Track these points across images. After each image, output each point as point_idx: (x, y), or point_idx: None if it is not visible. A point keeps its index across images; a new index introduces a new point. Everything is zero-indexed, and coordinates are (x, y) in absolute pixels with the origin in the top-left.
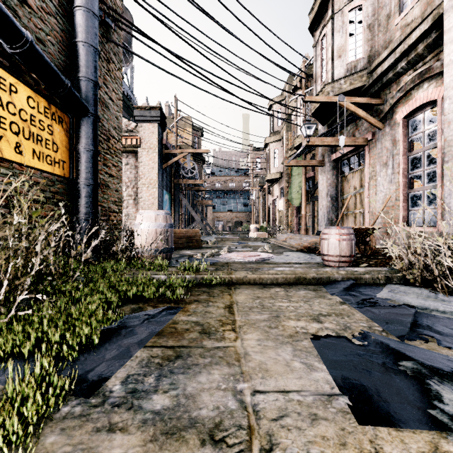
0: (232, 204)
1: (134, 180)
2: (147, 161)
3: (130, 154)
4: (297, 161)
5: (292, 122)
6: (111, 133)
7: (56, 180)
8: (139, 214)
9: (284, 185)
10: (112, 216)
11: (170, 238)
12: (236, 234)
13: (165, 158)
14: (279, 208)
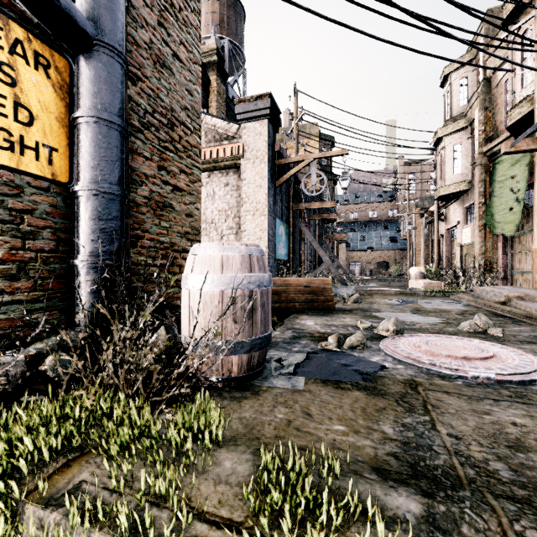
0: (373, 240)
1: (235, 206)
2: (252, 176)
3: (231, 170)
4: (536, 140)
5: (494, 90)
6: (177, 115)
7: (27, 185)
8: (189, 252)
9: (475, 202)
10: (180, 259)
11: (261, 313)
12: (384, 281)
13: (280, 172)
14: (463, 241)
